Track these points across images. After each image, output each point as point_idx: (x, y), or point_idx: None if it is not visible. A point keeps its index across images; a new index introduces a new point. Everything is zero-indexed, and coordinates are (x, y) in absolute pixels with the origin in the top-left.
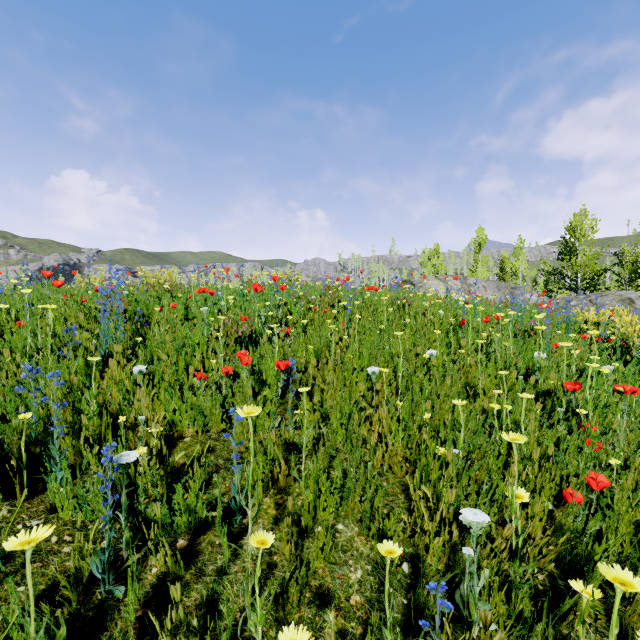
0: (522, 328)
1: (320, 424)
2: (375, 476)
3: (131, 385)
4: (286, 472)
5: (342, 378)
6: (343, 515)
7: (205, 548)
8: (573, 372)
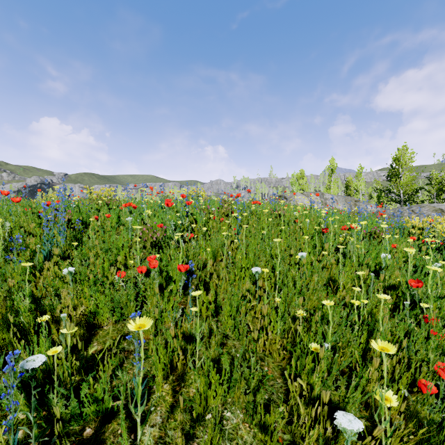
0: (368, 232)
1: (211, 323)
2: (258, 361)
3: (62, 283)
4: (183, 361)
5: (232, 274)
6: (230, 402)
7: (108, 438)
8: (410, 269)
